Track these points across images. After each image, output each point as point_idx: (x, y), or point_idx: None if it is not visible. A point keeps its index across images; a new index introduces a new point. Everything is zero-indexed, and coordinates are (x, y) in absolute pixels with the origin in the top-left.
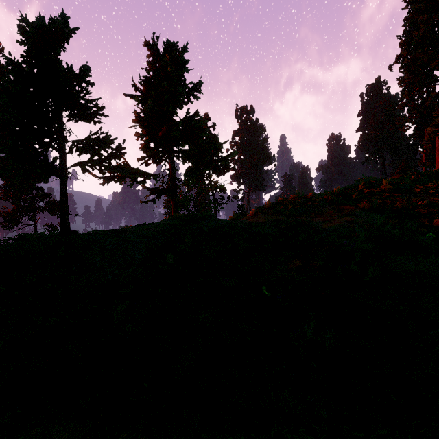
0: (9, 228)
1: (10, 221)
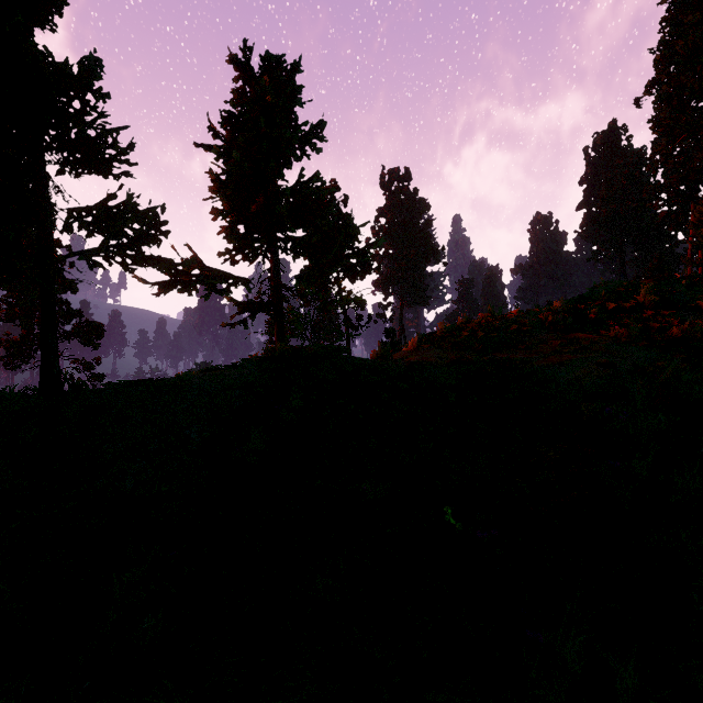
0: (16, 366)
1: (16, 356)
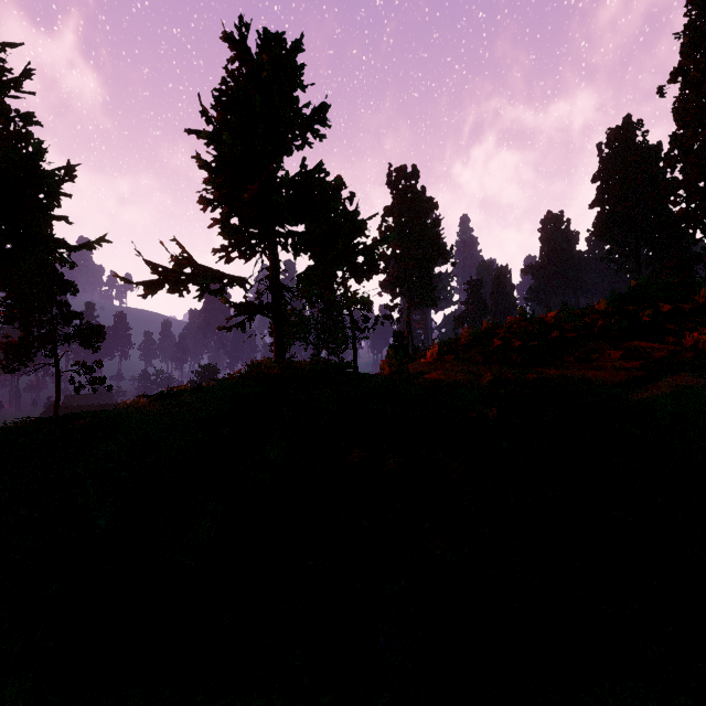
0: (14, 369)
1: (15, 359)
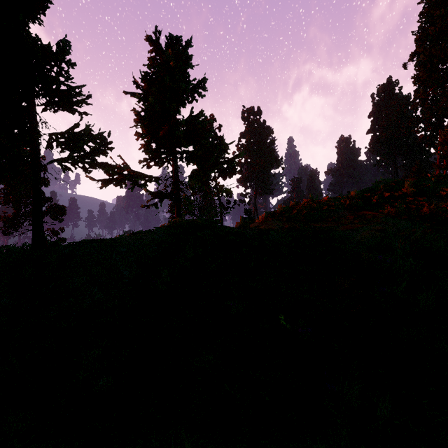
0: (10, 233)
1: (10, 226)
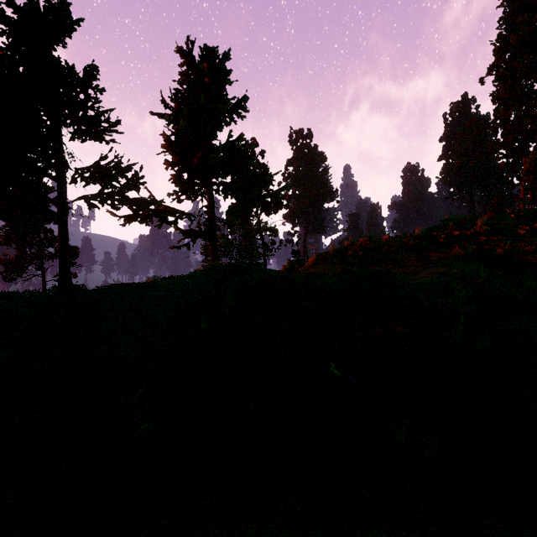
0: (12, 279)
1: (12, 271)
